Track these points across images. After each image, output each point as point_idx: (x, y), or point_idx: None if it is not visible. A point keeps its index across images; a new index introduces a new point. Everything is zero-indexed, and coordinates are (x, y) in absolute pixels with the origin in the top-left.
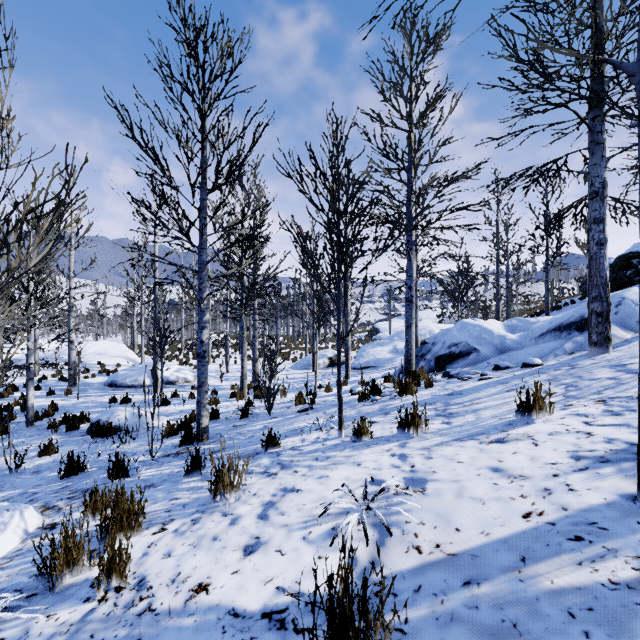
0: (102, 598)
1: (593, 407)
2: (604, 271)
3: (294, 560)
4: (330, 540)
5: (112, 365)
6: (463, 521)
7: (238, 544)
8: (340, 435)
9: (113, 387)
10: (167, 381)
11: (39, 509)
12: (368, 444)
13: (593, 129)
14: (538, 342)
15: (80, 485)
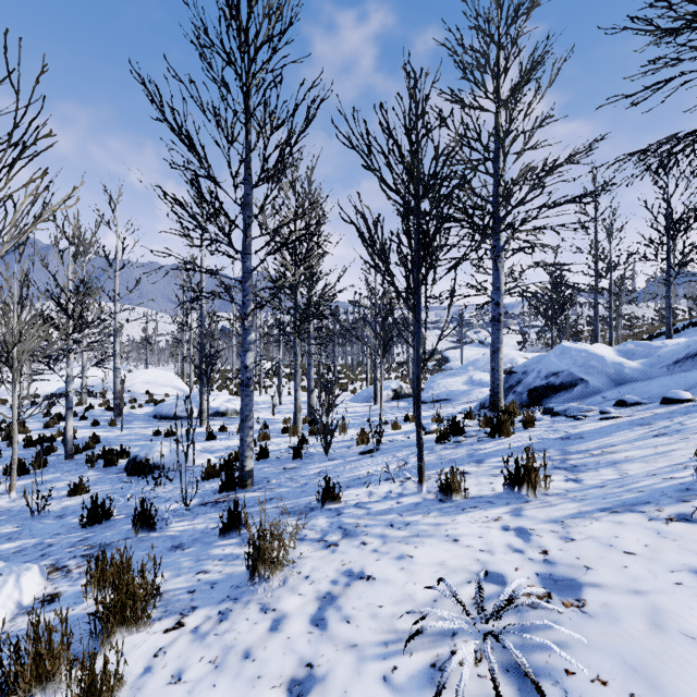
0: None
1: None
2: None
3: None
4: (431, 692)
5: (160, 395)
6: (690, 691)
7: (280, 674)
8: (420, 490)
9: (159, 418)
10: (215, 413)
11: (46, 569)
12: (462, 507)
13: None
14: (673, 371)
15: (100, 538)
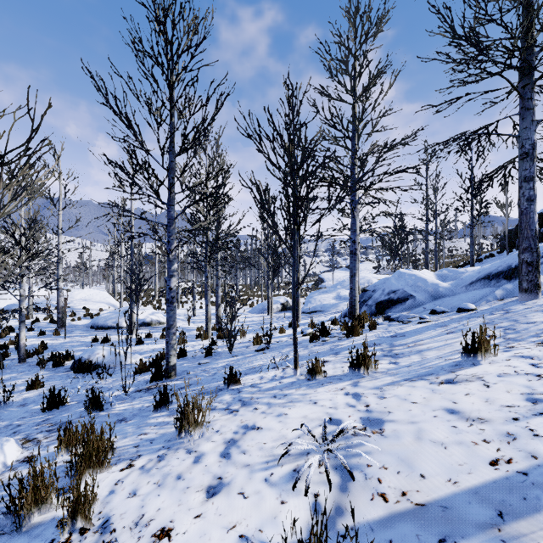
0: (66, 541)
1: (536, 349)
2: (534, 224)
3: (257, 504)
4: (292, 483)
5: (95, 309)
6: (427, 466)
7: (201, 484)
8: (295, 373)
9: (95, 328)
10: (142, 323)
11: (20, 441)
12: (322, 382)
13: (524, 96)
14: (468, 289)
15: (59, 418)
